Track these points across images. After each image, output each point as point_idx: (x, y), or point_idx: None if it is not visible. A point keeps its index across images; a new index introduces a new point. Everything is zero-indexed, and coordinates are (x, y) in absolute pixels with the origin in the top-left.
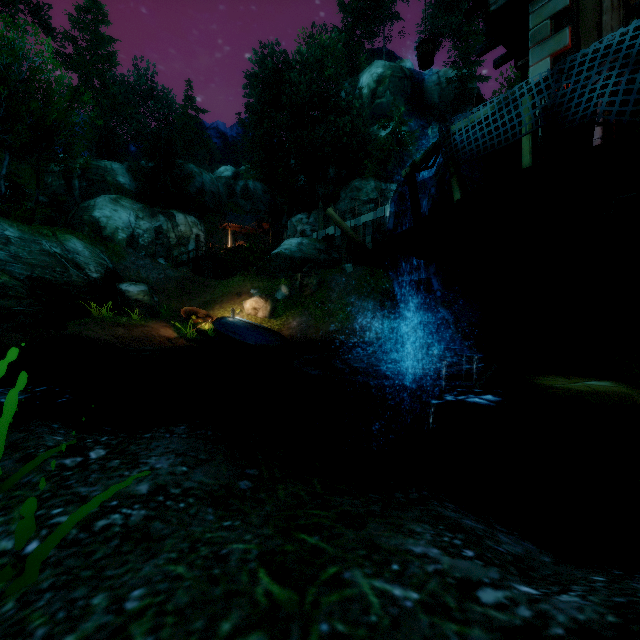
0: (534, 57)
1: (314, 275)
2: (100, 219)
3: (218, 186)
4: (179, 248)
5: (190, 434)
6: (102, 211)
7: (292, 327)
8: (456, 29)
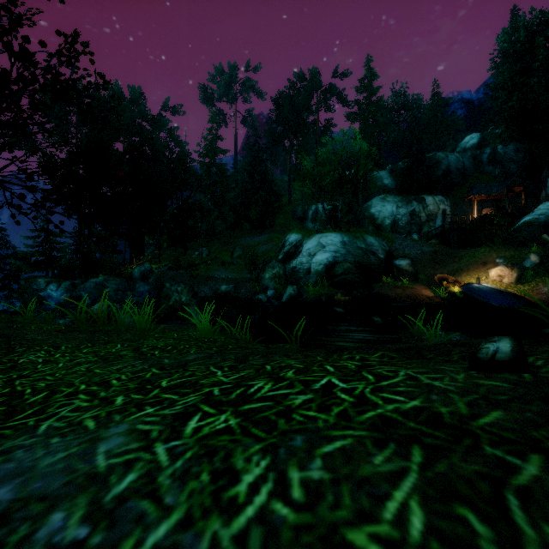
0: None
1: None
2: (374, 213)
3: (463, 161)
4: (428, 224)
5: (462, 334)
6: (375, 208)
7: (542, 292)
8: None
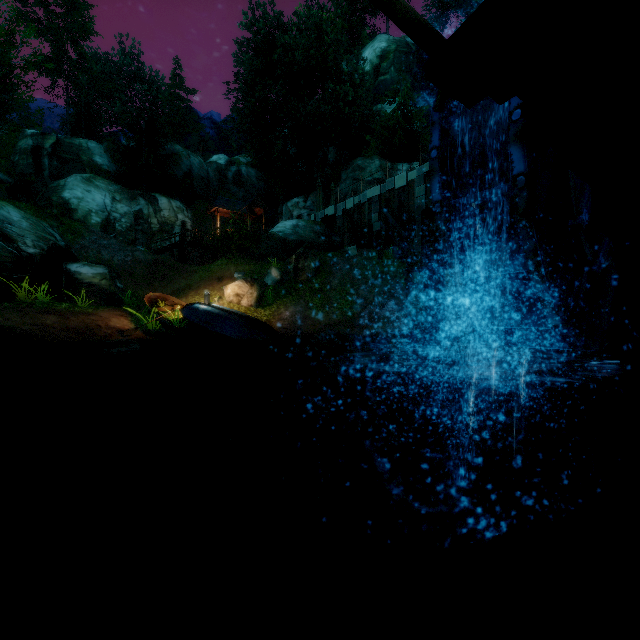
0: None
1: (311, 257)
2: (70, 200)
3: (208, 171)
4: (162, 235)
5: None
6: (72, 191)
7: (284, 318)
8: (465, 1)
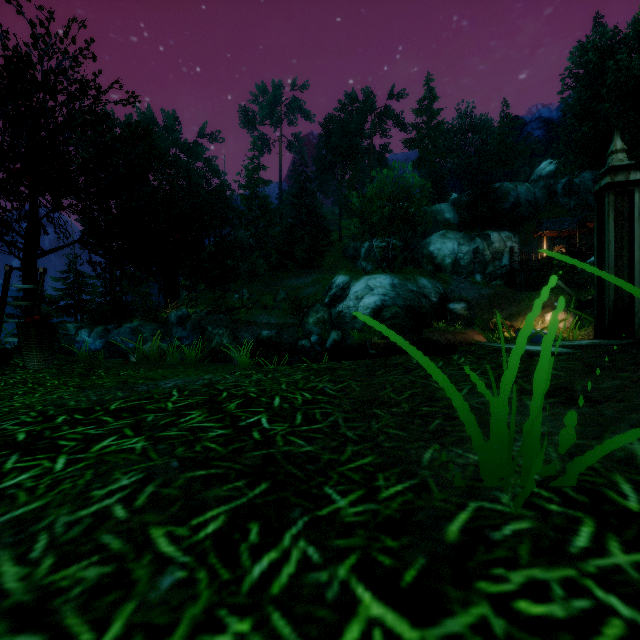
0: None
1: None
2: (433, 252)
3: (534, 193)
4: (493, 263)
5: None
6: (434, 246)
7: None
8: None
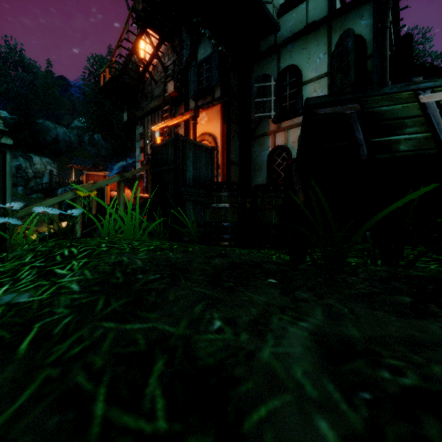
0: (137, 146)
1: None
2: None
3: (70, 136)
4: (35, 180)
5: None
6: None
7: None
8: None
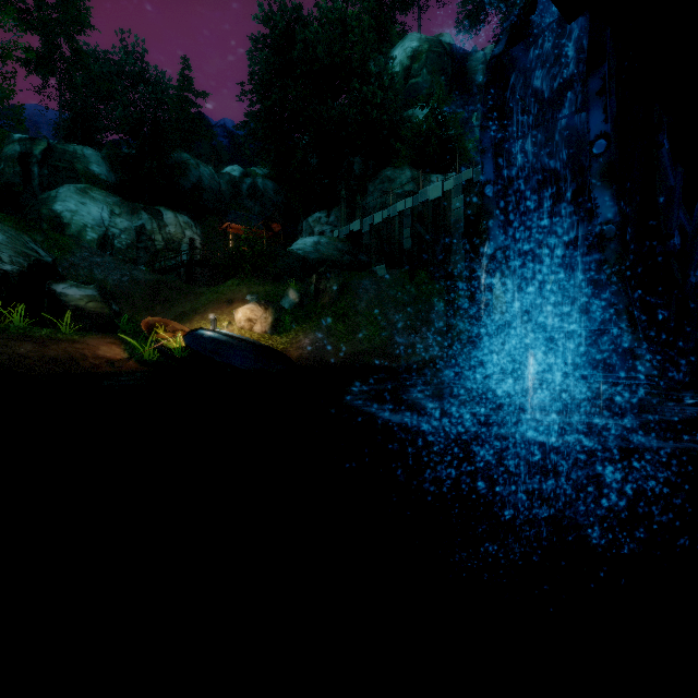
0: None
1: (334, 277)
2: (62, 214)
3: (219, 183)
4: (167, 254)
5: None
6: (65, 204)
7: (303, 346)
8: None
